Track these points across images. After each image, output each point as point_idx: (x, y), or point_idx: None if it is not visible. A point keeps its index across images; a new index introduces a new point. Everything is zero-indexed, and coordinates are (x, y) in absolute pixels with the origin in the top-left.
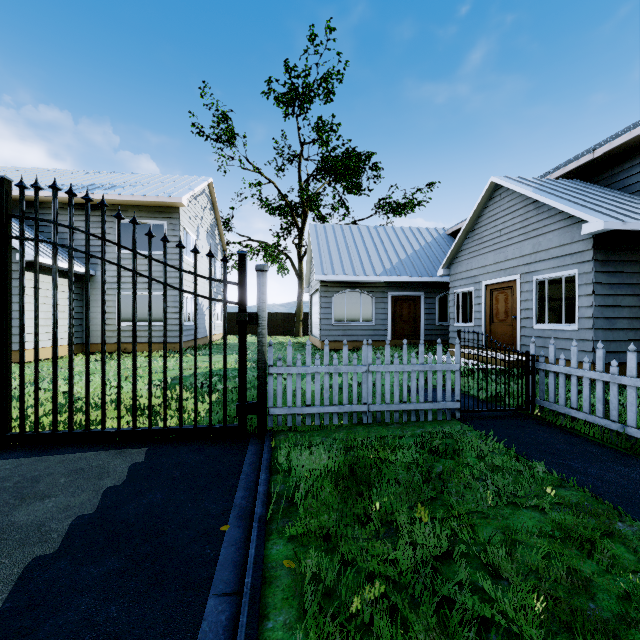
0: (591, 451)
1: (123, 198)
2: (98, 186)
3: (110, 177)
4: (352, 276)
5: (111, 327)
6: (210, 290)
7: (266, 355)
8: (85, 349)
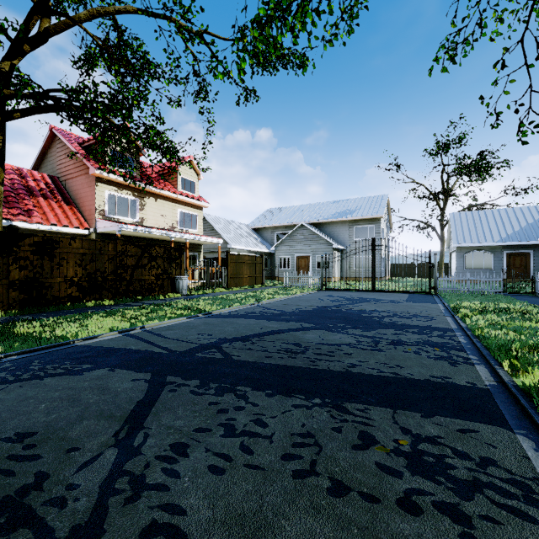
0: (532, 298)
1: (358, 218)
2: (345, 213)
3: (343, 204)
4: (477, 243)
5: (352, 270)
6: (421, 259)
7: (436, 275)
8: (391, 273)
